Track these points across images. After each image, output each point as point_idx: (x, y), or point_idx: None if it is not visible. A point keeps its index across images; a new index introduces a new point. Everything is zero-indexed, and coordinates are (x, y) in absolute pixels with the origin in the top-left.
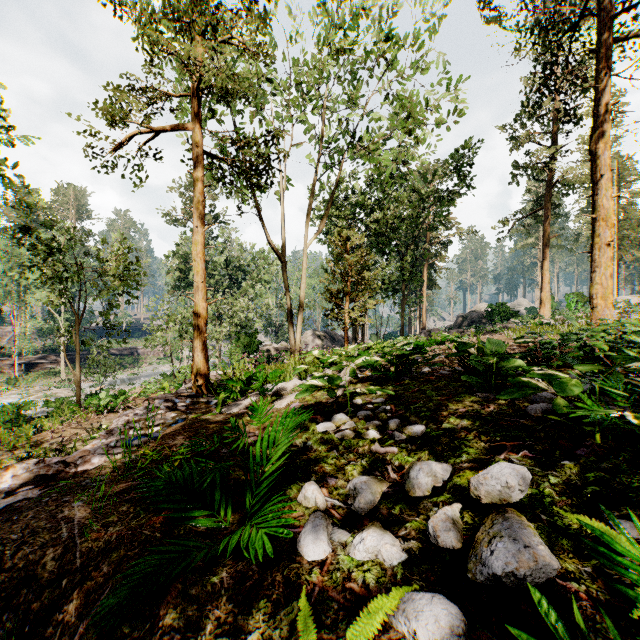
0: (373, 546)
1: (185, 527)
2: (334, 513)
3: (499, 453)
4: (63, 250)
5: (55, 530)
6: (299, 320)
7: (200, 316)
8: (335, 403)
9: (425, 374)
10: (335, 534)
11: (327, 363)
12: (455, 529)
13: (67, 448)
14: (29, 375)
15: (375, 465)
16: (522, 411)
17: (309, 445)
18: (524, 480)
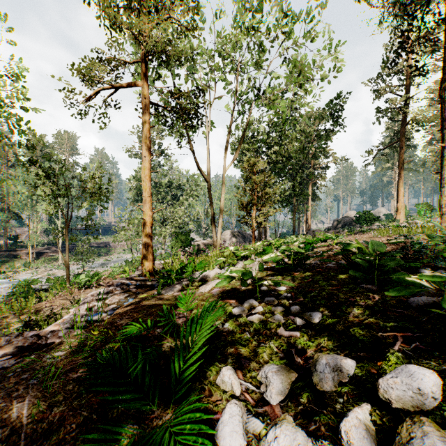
0: (286, 445)
1: (118, 409)
2: (248, 397)
3: (392, 344)
4: (57, 175)
5: (7, 410)
6: (219, 223)
7: (147, 221)
8: (246, 290)
9: (316, 266)
10: (249, 423)
11: (240, 256)
12: (369, 436)
13: (56, 314)
14: (38, 260)
15: (281, 347)
16: (404, 302)
17: (226, 327)
18: (436, 387)
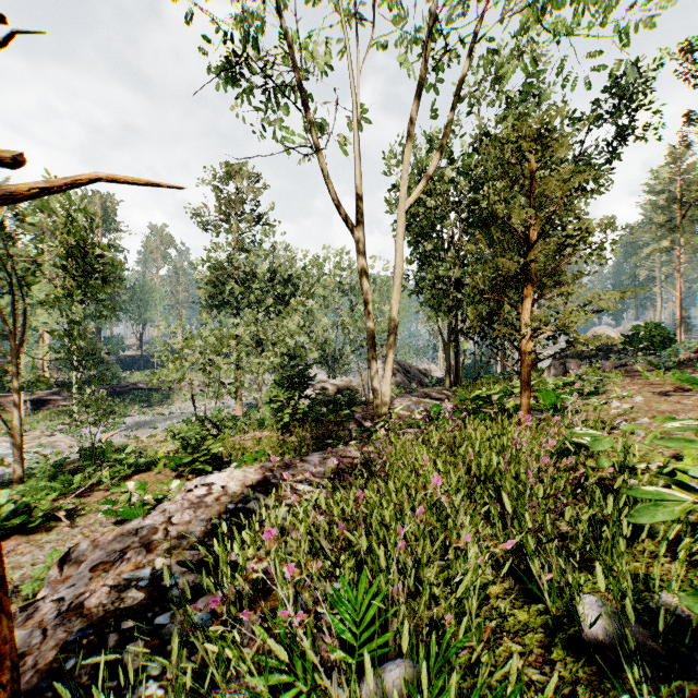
0: None
1: None
2: None
3: None
4: None
5: None
6: (390, 345)
7: None
8: None
9: None
10: None
11: None
12: None
13: None
14: (38, 414)
15: None
16: None
17: None
18: None
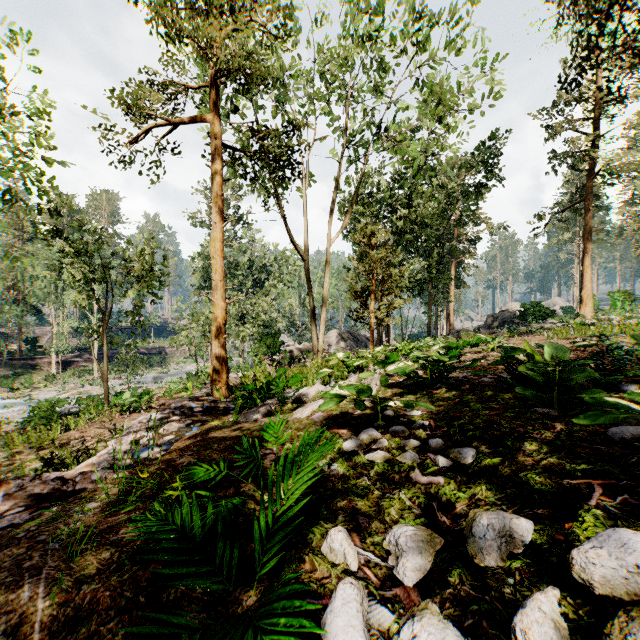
0: None
1: (176, 589)
2: (369, 574)
3: (586, 496)
4: (91, 251)
5: (16, 587)
6: (322, 320)
7: (219, 316)
8: (363, 415)
9: (464, 381)
10: (373, 613)
11: (352, 367)
12: (559, 638)
13: (89, 449)
14: (65, 372)
15: (416, 500)
16: (600, 434)
17: (334, 468)
18: None
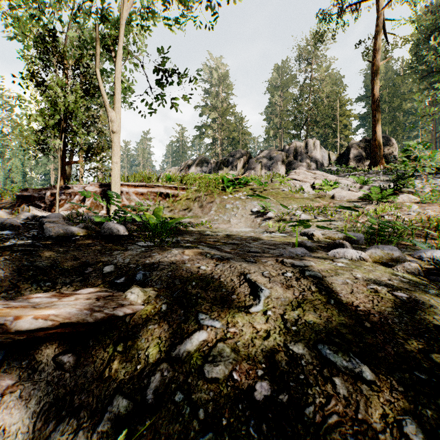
0: None
1: None
2: None
3: None
4: None
5: None
6: None
7: None
8: None
9: None
10: None
11: None
12: None
13: None
14: None
15: None
16: None
17: None
18: None
